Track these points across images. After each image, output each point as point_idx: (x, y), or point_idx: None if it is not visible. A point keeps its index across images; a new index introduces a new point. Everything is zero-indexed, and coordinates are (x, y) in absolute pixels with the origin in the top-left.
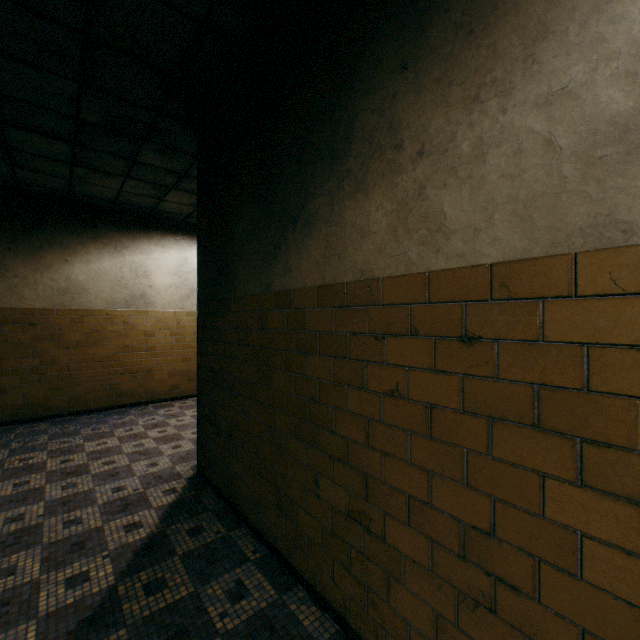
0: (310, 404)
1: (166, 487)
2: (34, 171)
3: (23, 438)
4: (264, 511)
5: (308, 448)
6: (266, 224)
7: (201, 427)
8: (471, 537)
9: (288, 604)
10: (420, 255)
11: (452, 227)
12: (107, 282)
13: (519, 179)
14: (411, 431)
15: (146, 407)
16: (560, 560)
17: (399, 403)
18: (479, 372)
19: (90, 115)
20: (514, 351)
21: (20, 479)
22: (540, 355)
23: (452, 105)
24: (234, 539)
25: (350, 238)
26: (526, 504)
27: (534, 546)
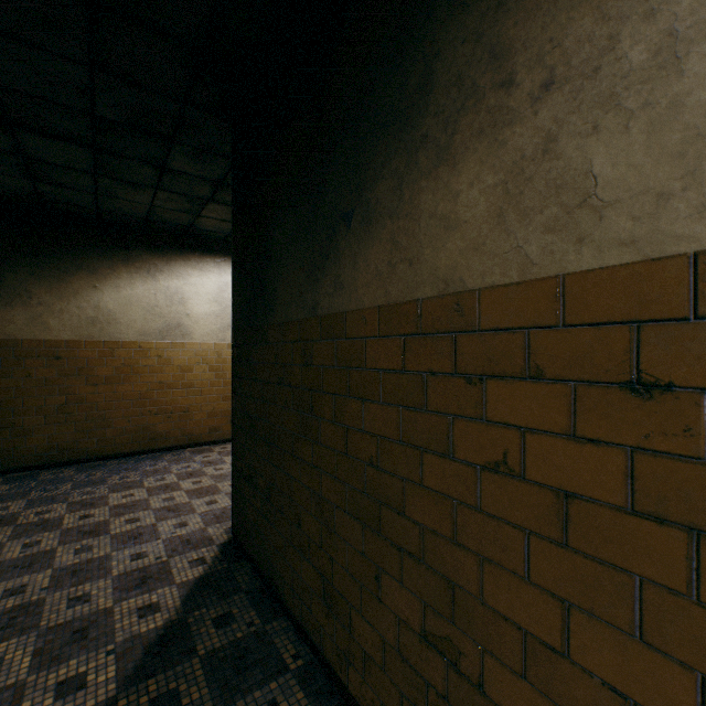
0: (369, 470)
1: (194, 556)
2: (56, 185)
3: (44, 486)
4: (308, 603)
5: (366, 530)
6: (311, 228)
7: (236, 483)
8: None
9: None
10: (547, 249)
11: (610, 196)
12: (139, 310)
13: None
14: (530, 530)
15: (182, 452)
16: None
17: (508, 483)
18: (669, 446)
19: (107, 110)
20: None
21: (31, 538)
22: None
23: None
24: (270, 635)
25: (427, 234)
26: None
27: None
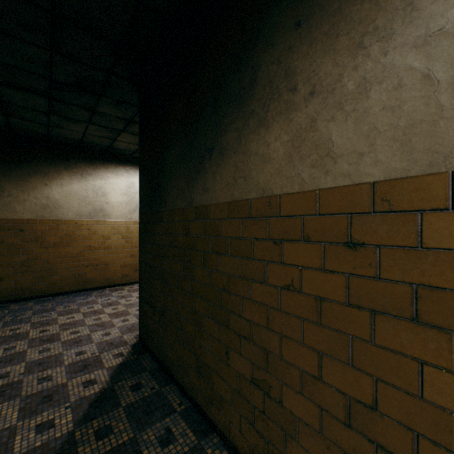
0: (222, 293)
1: (115, 352)
2: (22, 119)
3: (14, 313)
4: (187, 373)
5: (221, 327)
6: (189, 155)
7: (142, 307)
8: (356, 409)
9: (205, 449)
10: (311, 176)
11: (339, 152)
12: (76, 200)
13: (399, 110)
14: (304, 318)
15: (104, 290)
16: (438, 437)
17: (294, 295)
18: (363, 272)
19: (60, 76)
20: (394, 255)
21: (9, 345)
22: (419, 259)
23: (339, 52)
24: (165, 394)
25: (254, 164)
26: (406, 386)
27: (413, 422)
